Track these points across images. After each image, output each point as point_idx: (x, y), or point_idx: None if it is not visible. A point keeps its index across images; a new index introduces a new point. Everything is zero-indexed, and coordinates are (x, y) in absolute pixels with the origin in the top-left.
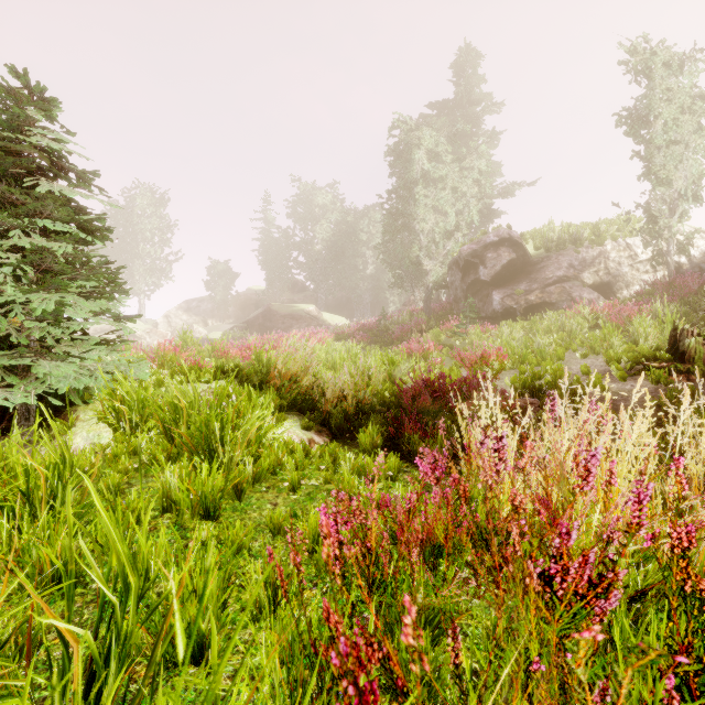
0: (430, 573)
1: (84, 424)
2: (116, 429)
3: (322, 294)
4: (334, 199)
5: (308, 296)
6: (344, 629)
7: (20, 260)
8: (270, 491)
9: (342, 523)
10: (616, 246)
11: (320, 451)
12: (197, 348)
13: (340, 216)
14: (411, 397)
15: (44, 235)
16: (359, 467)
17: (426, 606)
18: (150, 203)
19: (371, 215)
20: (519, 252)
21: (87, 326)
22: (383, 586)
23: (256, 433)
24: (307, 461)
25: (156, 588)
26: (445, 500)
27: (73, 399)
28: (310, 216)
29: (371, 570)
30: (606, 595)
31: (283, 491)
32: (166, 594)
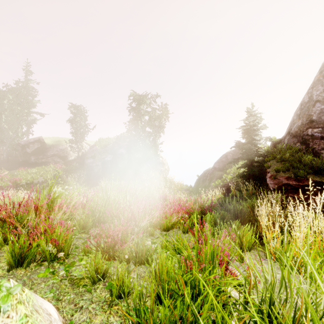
0: None
1: None
2: None
3: None
4: None
5: None
6: None
7: None
8: None
9: None
10: (69, 146)
11: None
12: None
13: None
14: None
15: None
16: None
17: None
18: None
19: None
20: (42, 145)
21: None
22: None
23: None
24: None
25: None
26: None
27: None
28: None
29: None
30: None
31: None
32: None
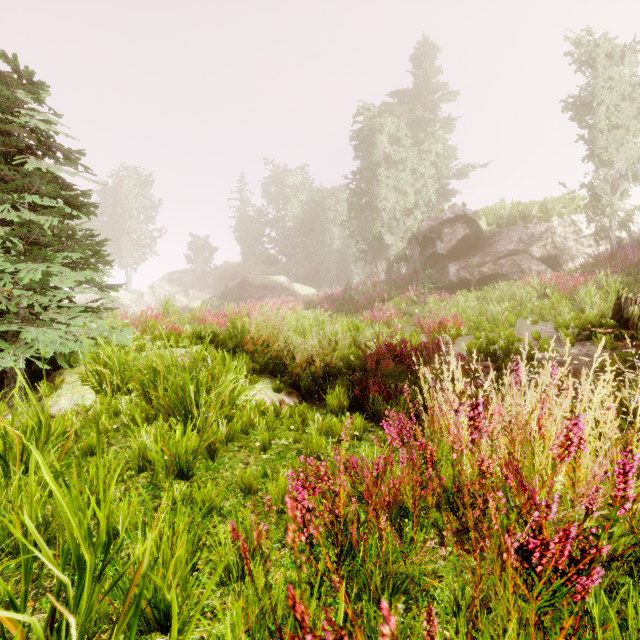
0: (396, 534)
1: (69, 386)
2: (98, 391)
3: (292, 267)
4: (303, 181)
5: (280, 269)
6: (310, 626)
7: (9, 232)
8: (242, 451)
9: (309, 489)
10: (562, 222)
11: (289, 411)
12: (178, 316)
13: (309, 196)
14: (375, 360)
15: (33, 209)
16: (327, 427)
17: (394, 571)
18: (136, 184)
19: (338, 195)
20: (473, 228)
21: (72, 295)
22: (352, 554)
23: (229, 395)
24: (278, 421)
25: (128, 550)
26: (410, 462)
27: (59, 362)
28: (281, 196)
29: (339, 537)
30: (588, 572)
31: (254, 451)
32: (130, 564)
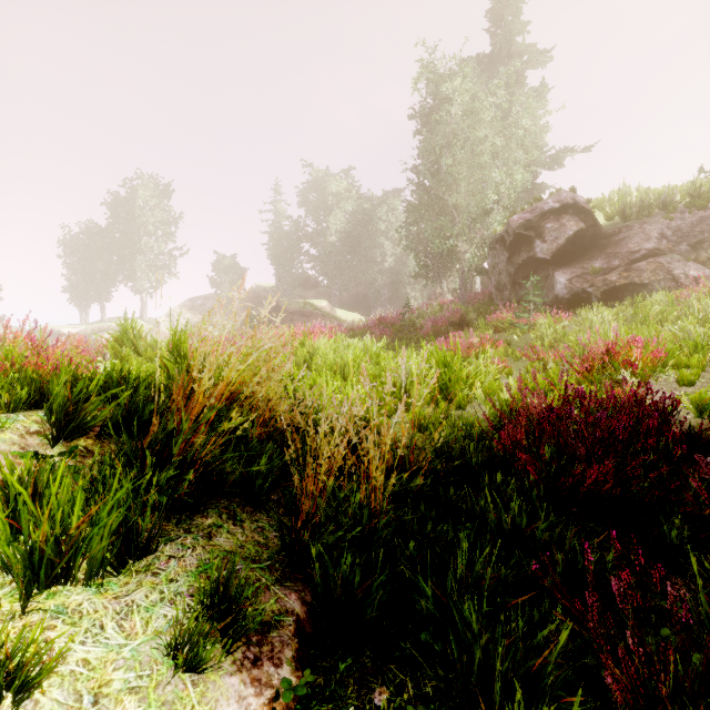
0: None
1: None
2: None
3: (336, 290)
4: (349, 186)
5: (321, 293)
6: None
7: None
8: None
9: None
10: None
11: None
12: (145, 343)
13: (356, 204)
14: (523, 446)
15: None
16: None
17: None
18: (153, 194)
19: (390, 201)
20: (587, 222)
21: None
22: None
23: None
24: None
25: None
26: None
27: None
28: (322, 205)
29: None
30: None
31: None
32: None
